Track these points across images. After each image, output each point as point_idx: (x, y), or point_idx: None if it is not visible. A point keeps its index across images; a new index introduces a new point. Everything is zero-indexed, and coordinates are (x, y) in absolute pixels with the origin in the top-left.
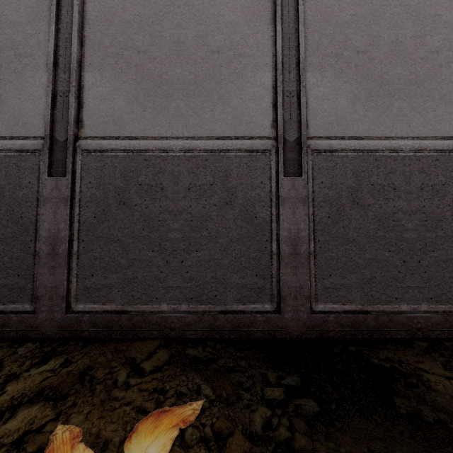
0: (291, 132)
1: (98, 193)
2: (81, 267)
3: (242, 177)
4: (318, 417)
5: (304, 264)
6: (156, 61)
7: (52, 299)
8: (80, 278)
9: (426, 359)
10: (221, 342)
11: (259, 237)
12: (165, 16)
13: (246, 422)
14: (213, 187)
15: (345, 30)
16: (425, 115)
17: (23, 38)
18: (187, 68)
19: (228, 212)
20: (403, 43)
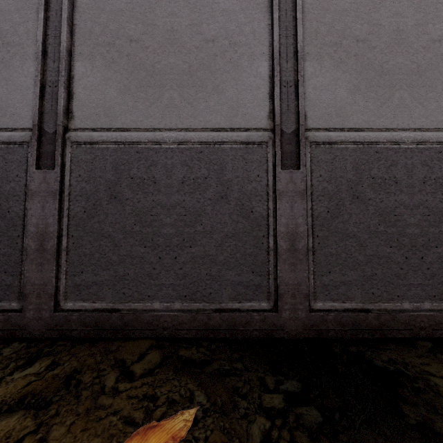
0: (288, 124)
1: (88, 187)
2: (70, 264)
3: (238, 170)
4: (321, 429)
5: (302, 260)
6: (148, 51)
7: (40, 297)
8: (69, 275)
9: (432, 361)
10: (216, 342)
11: (255, 232)
12: (158, 4)
13: (243, 435)
14: (207, 180)
15: (344, 18)
16: (427, 106)
17: (11, 26)
18: (180, 57)
19: (224, 207)
20: (404, 32)
